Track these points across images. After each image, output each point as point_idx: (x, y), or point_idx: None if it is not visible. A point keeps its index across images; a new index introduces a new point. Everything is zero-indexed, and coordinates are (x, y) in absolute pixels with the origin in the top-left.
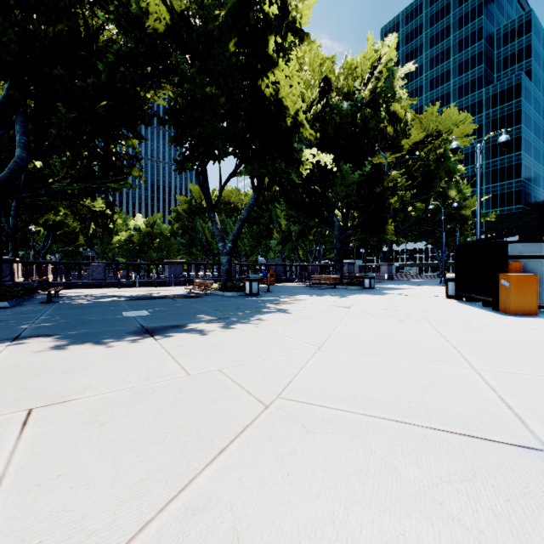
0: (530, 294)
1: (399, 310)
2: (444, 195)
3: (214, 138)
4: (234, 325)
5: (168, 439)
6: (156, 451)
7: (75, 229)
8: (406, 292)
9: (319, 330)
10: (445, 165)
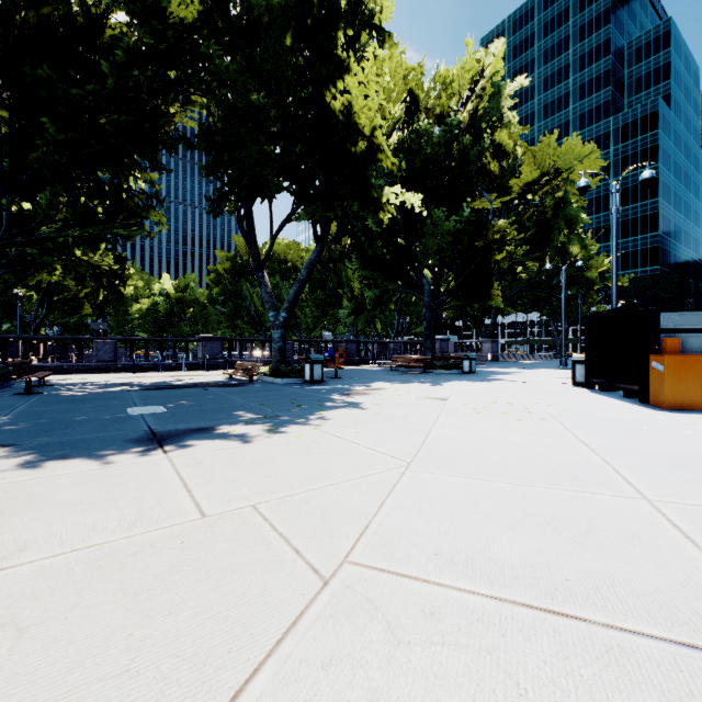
0: (693, 381)
1: (515, 404)
2: (563, 252)
3: (262, 168)
4: (284, 427)
5: (136, 668)
6: (105, 701)
7: (78, 294)
8: (519, 378)
9: (406, 434)
10: (566, 213)
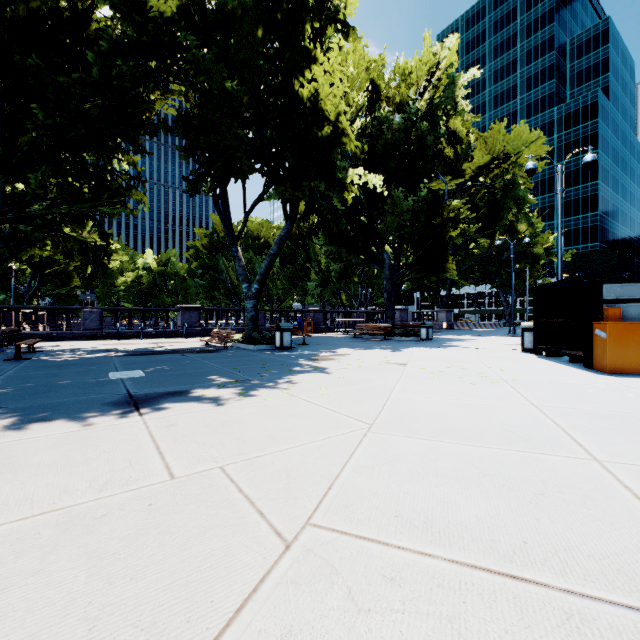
0: (633, 348)
1: (469, 368)
2: (512, 230)
3: (235, 150)
4: (254, 390)
5: (92, 639)
6: None
7: (68, 268)
8: (472, 345)
9: (368, 397)
10: (514, 193)
